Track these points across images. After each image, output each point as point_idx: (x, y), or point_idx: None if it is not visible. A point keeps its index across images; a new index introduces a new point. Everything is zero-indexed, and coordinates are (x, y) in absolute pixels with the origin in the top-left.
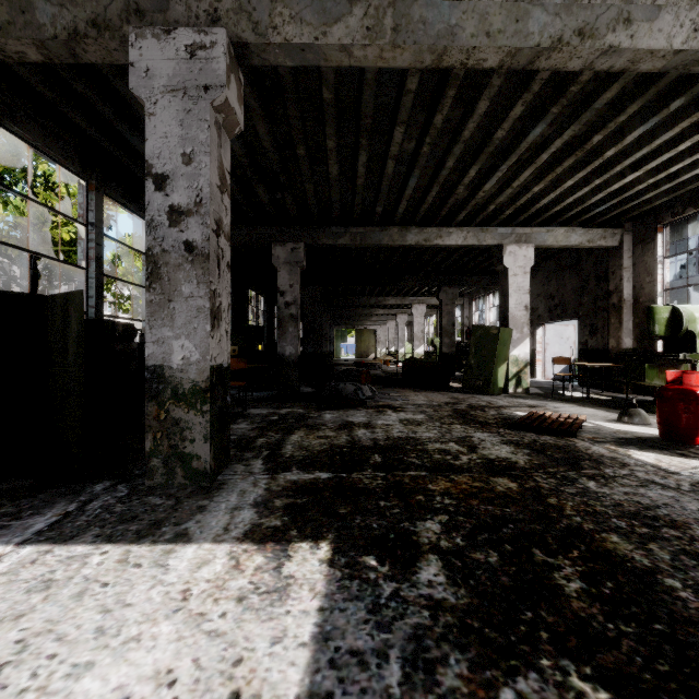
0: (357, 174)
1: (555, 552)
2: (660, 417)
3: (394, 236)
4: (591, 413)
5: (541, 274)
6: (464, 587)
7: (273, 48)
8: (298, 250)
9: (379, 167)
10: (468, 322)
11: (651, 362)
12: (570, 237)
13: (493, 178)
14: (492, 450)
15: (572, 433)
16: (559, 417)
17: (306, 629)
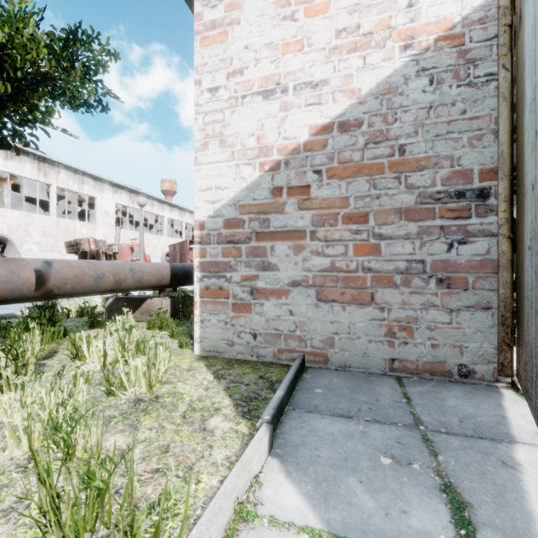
0: None
1: None
2: None
3: None
4: None
5: None
6: None
7: None
8: None
9: None
10: None
11: None
12: None
13: None
14: None
15: None
16: None
17: None
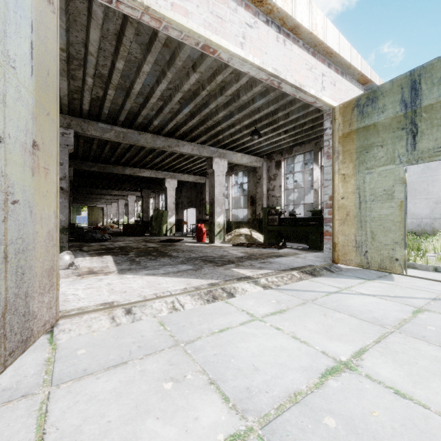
0: (105, 149)
1: (154, 252)
2: (196, 236)
3: (120, 170)
4: (188, 239)
5: (185, 188)
6: (137, 255)
7: (87, 134)
8: (70, 171)
9: (114, 148)
10: (157, 206)
11: (205, 222)
12: (189, 178)
13: (158, 158)
14: (151, 245)
15: (175, 241)
16: (175, 239)
17: (111, 259)
